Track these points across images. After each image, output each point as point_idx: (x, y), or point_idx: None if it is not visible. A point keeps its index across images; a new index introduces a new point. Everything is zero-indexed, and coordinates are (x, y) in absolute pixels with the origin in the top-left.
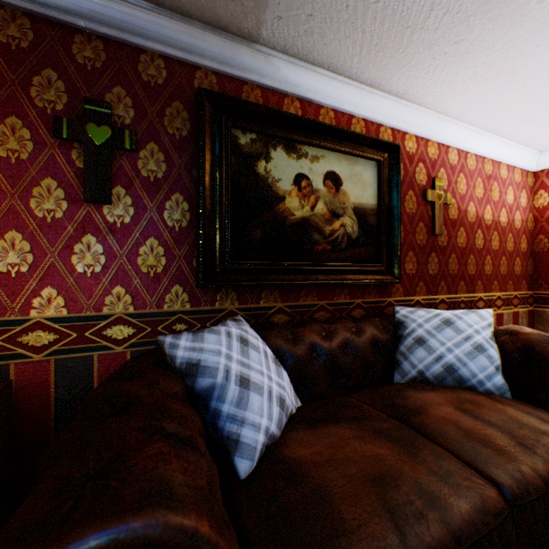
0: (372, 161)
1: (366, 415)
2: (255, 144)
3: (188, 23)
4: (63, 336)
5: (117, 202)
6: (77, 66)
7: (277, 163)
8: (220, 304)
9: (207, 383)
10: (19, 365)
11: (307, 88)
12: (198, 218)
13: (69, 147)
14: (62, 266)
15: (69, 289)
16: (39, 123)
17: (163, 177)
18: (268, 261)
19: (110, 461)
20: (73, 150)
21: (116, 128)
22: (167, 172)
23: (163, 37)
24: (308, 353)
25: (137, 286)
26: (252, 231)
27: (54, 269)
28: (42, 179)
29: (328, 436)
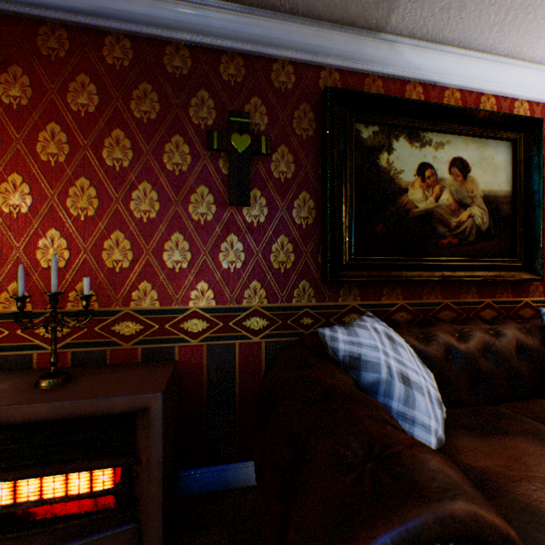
0: (505, 142)
1: (541, 431)
2: (376, 137)
3: (317, 25)
4: (212, 325)
5: (253, 204)
6: (223, 84)
7: (399, 154)
8: (342, 300)
9: (371, 377)
10: (181, 348)
11: (431, 71)
12: (325, 215)
13: (217, 156)
14: (211, 263)
15: (217, 283)
16: (195, 138)
17: (291, 177)
18: (390, 256)
19: (367, 444)
20: (219, 159)
21: (254, 135)
22: (295, 173)
23: (293, 44)
24: (443, 355)
25: (270, 281)
26: (374, 226)
27: (206, 266)
28: (197, 187)
29: (507, 448)
